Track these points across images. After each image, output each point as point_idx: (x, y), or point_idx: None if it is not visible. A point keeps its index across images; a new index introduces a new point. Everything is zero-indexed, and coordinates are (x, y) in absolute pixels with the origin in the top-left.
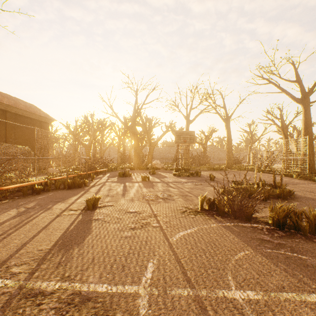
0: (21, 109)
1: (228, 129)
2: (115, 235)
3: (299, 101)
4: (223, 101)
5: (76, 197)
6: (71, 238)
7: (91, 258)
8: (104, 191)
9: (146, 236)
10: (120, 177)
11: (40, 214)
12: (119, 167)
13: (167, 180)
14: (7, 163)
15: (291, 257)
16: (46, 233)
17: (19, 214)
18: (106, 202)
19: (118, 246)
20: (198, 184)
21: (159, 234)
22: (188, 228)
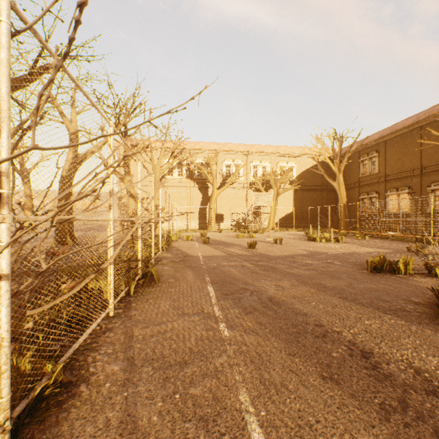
0: None
1: None
2: None
3: None
4: None
5: None
6: None
7: None
8: None
9: None
10: None
11: None
12: None
13: None
14: None
15: None
16: None
17: None
18: None
19: None
20: None
21: None
22: None
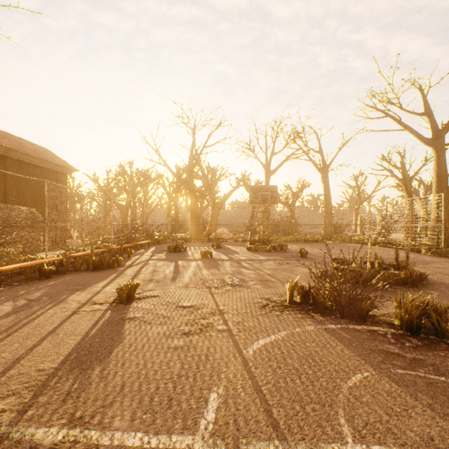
0: (28, 155)
1: (326, 183)
2: (160, 345)
3: (430, 142)
4: (319, 144)
5: (104, 283)
6: (91, 350)
7: (119, 384)
8: (146, 274)
9: (207, 347)
10: (170, 253)
11: (47, 309)
12: (169, 238)
13: (238, 257)
14: (2, 232)
15: (437, 384)
16: (53, 342)
17: (16, 309)
18: (148, 291)
19: (163, 363)
20: (283, 263)
21: (227, 343)
22: (272, 333)
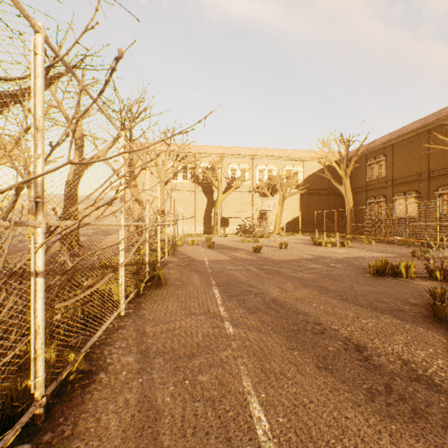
0: None
1: None
2: None
3: None
4: None
5: None
6: None
7: None
8: None
9: None
10: None
11: None
12: None
13: None
14: None
15: None
16: None
17: None
18: None
19: None
20: None
21: None
22: None
